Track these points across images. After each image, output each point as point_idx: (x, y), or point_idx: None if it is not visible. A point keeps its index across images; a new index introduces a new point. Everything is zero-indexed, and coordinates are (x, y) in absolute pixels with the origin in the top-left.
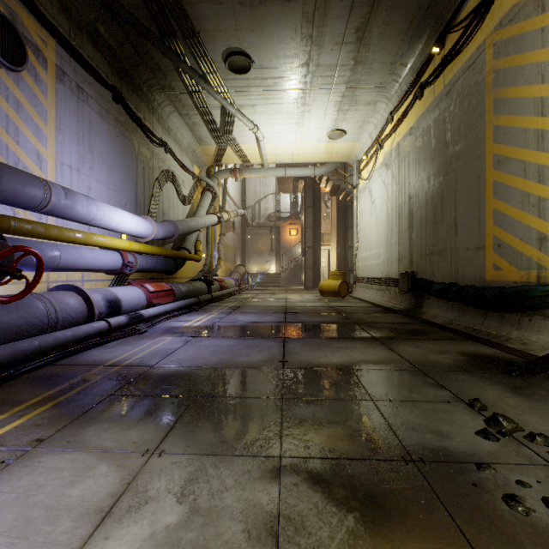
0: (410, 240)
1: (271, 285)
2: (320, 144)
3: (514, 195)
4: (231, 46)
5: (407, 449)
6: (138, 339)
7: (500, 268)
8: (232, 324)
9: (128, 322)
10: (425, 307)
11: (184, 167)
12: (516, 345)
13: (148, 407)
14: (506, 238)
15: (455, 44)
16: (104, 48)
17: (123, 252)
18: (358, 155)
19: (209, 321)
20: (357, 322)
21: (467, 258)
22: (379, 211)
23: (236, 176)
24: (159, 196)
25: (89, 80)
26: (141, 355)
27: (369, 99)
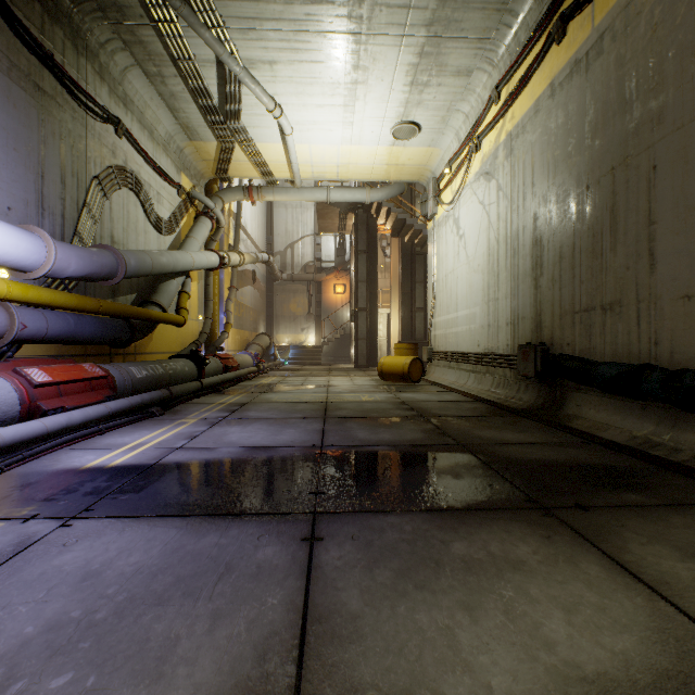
0: (536, 290)
1: (308, 362)
2: (380, 148)
3: None
4: None
5: None
6: None
7: None
8: (205, 458)
9: None
10: (574, 406)
11: (158, 171)
12: None
13: None
14: None
15: None
16: None
17: None
18: (436, 170)
19: (160, 447)
20: (465, 442)
21: (687, 315)
22: (473, 249)
23: (252, 197)
24: (104, 210)
25: None
26: None
27: (461, 64)
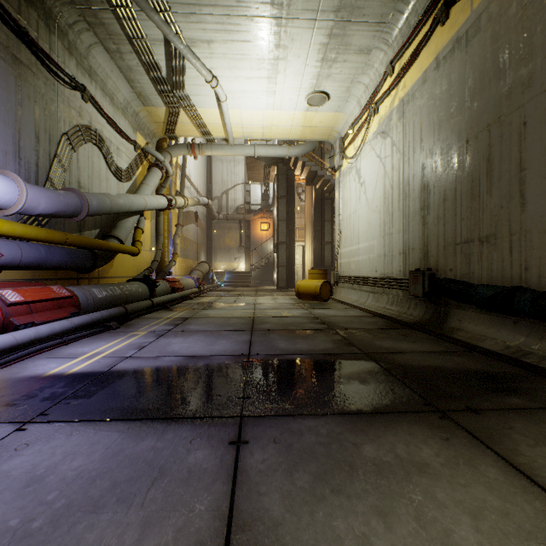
0: (424, 226)
1: (239, 284)
2: (297, 113)
3: None
4: None
5: None
6: None
7: None
8: (150, 366)
9: None
10: (456, 320)
11: (118, 130)
12: None
13: None
14: None
15: None
16: None
17: None
18: (342, 131)
19: (113, 356)
20: (368, 351)
21: None
22: (372, 193)
23: (194, 152)
24: (72, 160)
25: None
26: None
27: (363, 44)
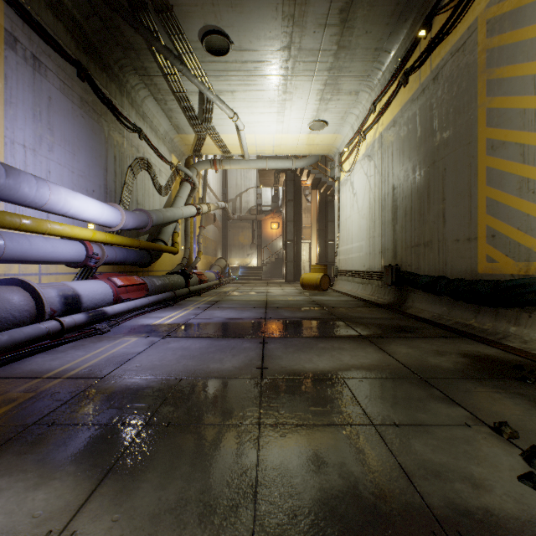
0: (394, 232)
1: (252, 278)
2: (301, 135)
3: (510, 181)
4: (208, 24)
5: (435, 515)
6: (96, 340)
7: (494, 259)
8: (208, 321)
9: (87, 320)
10: (411, 301)
11: (160, 156)
12: (516, 343)
13: (77, 444)
14: (501, 227)
15: (444, 25)
16: (66, 18)
17: (88, 243)
18: (340, 148)
19: (183, 317)
20: (341, 317)
21: (457, 250)
22: (361, 203)
23: (216, 167)
24: (133, 185)
25: (48, 51)
26: (93, 362)
27: (351, 89)
